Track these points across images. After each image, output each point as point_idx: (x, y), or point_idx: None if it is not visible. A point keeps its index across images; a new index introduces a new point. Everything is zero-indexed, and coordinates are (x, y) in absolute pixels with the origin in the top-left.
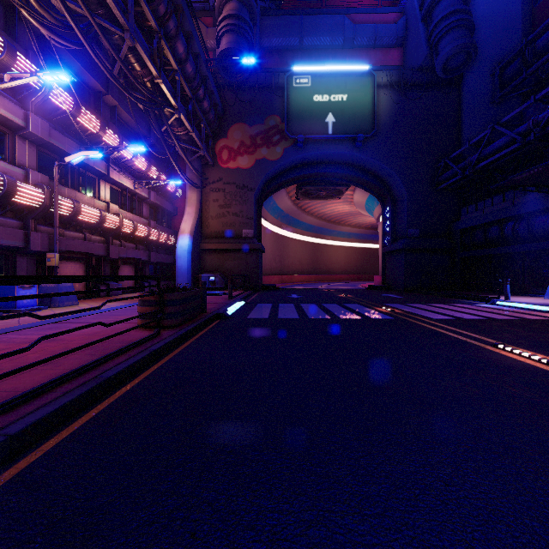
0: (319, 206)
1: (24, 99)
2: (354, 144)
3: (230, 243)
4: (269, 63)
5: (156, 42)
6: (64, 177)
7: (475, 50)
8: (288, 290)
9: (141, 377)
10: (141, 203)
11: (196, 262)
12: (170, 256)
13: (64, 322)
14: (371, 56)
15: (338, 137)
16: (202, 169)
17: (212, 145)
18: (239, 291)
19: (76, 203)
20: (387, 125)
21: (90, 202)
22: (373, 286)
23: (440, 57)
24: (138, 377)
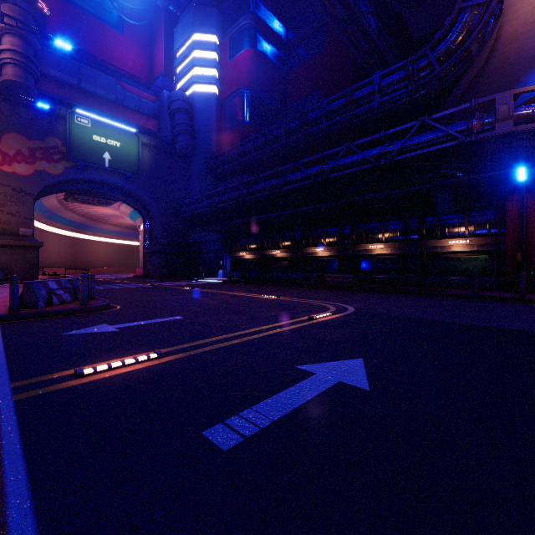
0: (84, 206)
1: None
2: (125, 178)
3: (6, 239)
4: (46, 86)
5: None
6: None
7: (195, 149)
8: None
9: None
10: None
11: None
12: None
13: None
14: (136, 117)
15: (113, 171)
16: None
17: None
18: None
19: None
20: (148, 171)
21: None
22: (138, 275)
23: (178, 146)
24: None
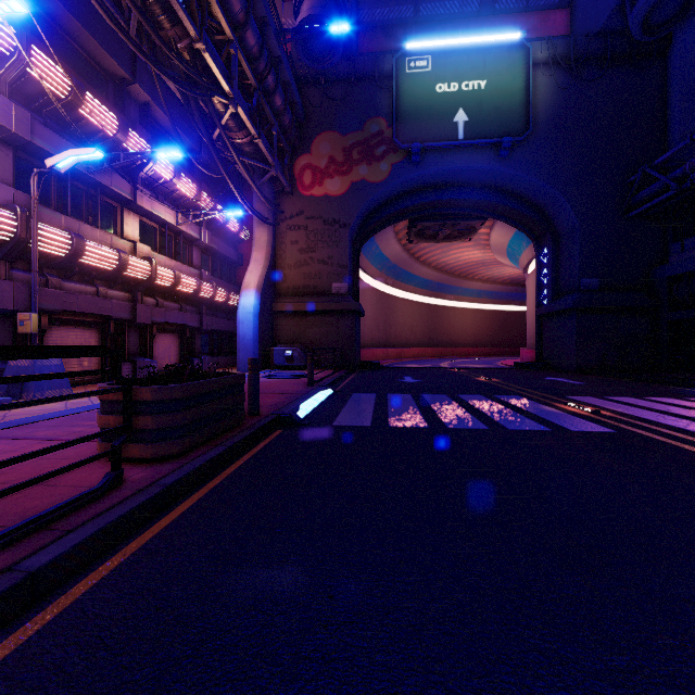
0: (439, 252)
1: None
2: (497, 154)
3: (314, 302)
4: (370, 45)
5: None
6: (62, 201)
7: None
8: (398, 369)
9: None
10: (190, 247)
11: (267, 329)
12: (232, 321)
13: None
14: (520, 24)
15: (472, 144)
16: (275, 199)
17: (289, 164)
18: (327, 371)
19: (76, 238)
20: (548, 123)
21: (105, 239)
22: (523, 364)
23: (639, 6)
24: None
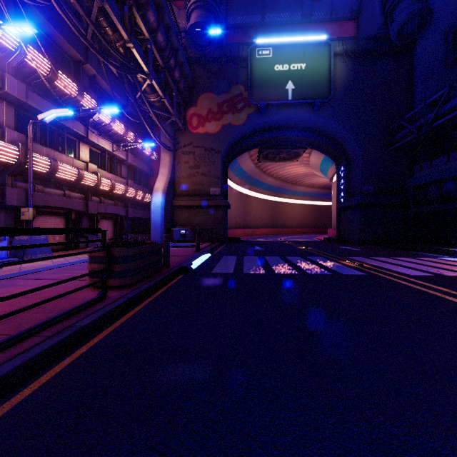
0: (278, 168)
1: (1, 61)
2: (312, 109)
3: (199, 200)
4: (234, 39)
5: (127, 7)
6: (44, 138)
7: (430, 14)
8: (251, 242)
9: (44, 377)
10: (120, 165)
11: (169, 217)
12: (146, 211)
13: (16, 279)
14: (327, 29)
15: (297, 103)
16: (174, 134)
17: (183, 112)
18: (207, 243)
19: (53, 161)
20: (342, 91)
21: (69, 161)
22: (329, 238)
23: (395, 23)
24: (40, 377)
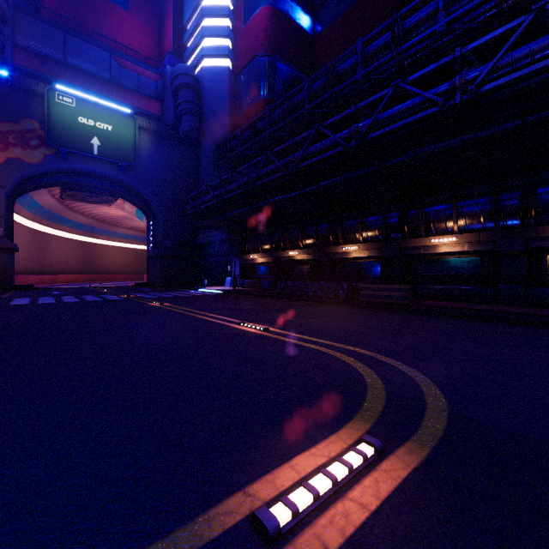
0: (90, 207)
1: None
2: (119, 168)
3: None
4: (25, 61)
5: None
6: None
7: (202, 132)
8: (50, 289)
9: None
10: None
11: None
12: None
13: None
14: (135, 98)
15: (104, 159)
16: None
17: None
18: None
19: None
20: (147, 160)
21: None
22: (138, 283)
23: (182, 128)
24: None
